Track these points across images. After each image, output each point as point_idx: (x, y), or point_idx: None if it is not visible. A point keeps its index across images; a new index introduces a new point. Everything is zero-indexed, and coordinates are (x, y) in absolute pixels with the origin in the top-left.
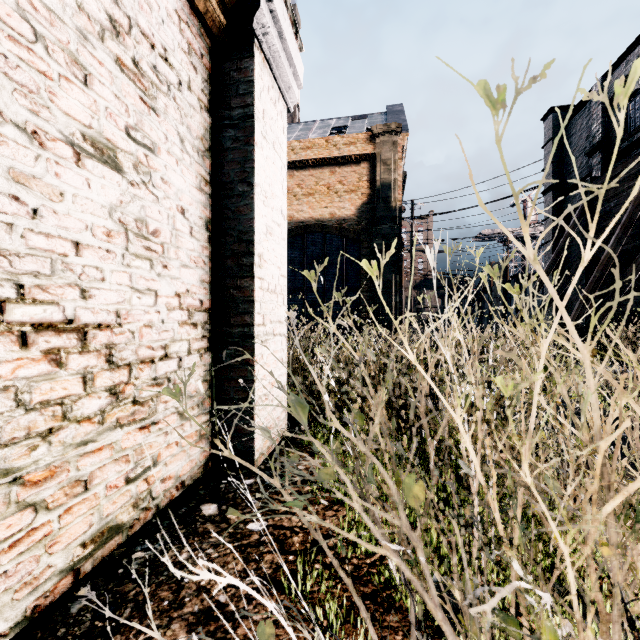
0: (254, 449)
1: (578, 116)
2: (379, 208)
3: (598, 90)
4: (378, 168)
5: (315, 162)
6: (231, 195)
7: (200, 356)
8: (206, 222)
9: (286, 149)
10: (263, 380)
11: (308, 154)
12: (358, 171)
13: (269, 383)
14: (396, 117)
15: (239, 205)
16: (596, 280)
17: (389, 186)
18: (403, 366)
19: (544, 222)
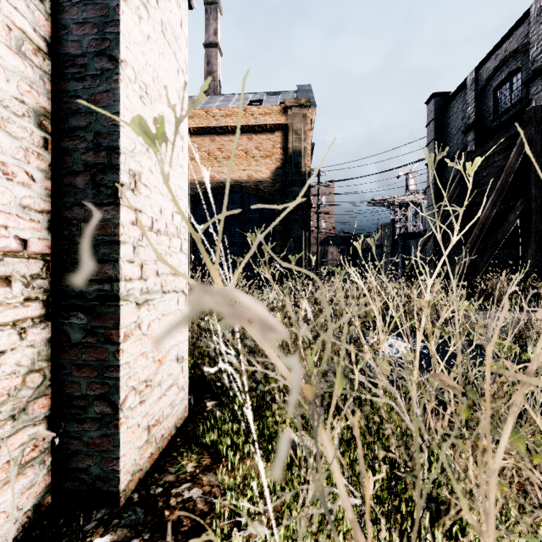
0: (119, 474)
1: (455, 101)
2: (291, 172)
3: (472, 78)
4: (290, 137)
5: (234, 129)
6: (82, 75)
7: (19, 332)
8: (37, 113)
9: (185, 52)
10: (140, 361)
11: (228, 121)
12: (273, 139)
13: (153, 361)
14: (305, 95)
15: (95, 91)
16: (476, 237)
17: (300, 153)
18: (336, 331)
19: (427, 189)
